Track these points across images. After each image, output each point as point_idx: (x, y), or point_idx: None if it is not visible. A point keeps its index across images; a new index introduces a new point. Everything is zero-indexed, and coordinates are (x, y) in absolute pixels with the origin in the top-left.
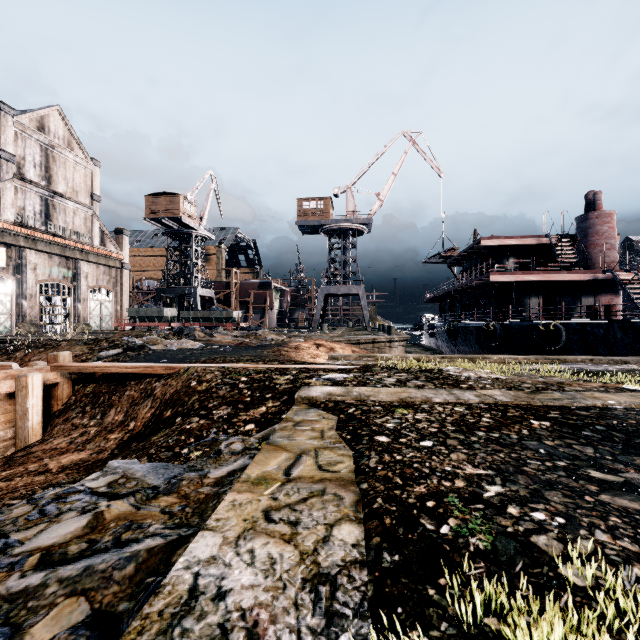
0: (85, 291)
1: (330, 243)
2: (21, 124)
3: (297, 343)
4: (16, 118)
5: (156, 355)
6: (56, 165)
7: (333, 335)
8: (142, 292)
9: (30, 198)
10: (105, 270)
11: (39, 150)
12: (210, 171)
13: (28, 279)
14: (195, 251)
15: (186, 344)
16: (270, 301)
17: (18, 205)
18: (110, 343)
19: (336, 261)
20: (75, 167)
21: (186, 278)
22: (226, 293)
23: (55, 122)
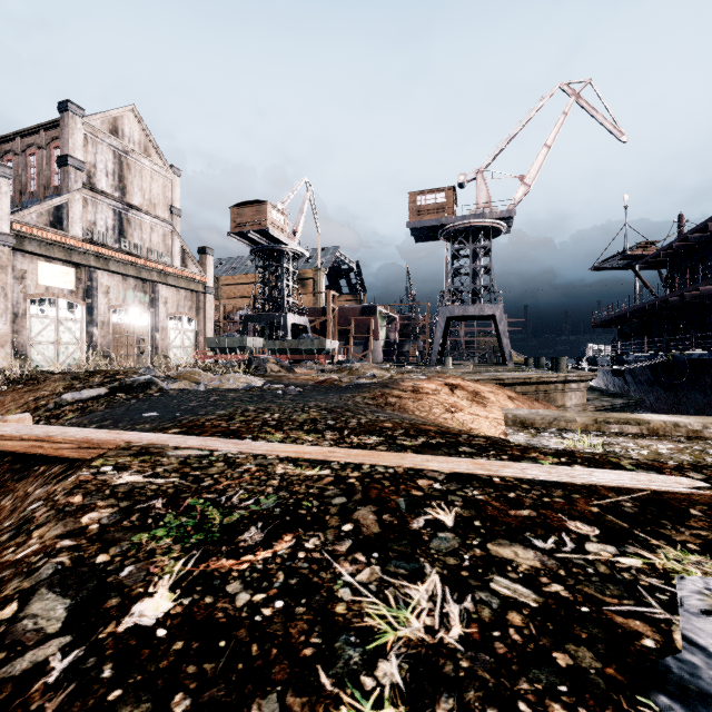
0: (164, 319)
1: (453, 248)
2: (91, 127)
3: (415, 382)
4: (85, 119)
5: (155, 401)
6: (131, 174)
7: (464, 371)
8: (232, 322)
9: (102, 211)
10: (187, 295)
11: (112, 157)
12: (305, 178)
13: (100, 304)
14: (287, 271)
15: (233, 381)
16: (374, 330)
17: (88, 219)
18: (106, 378)
19: (461, 273)
20: (152, 176)
21: (276, 303)
22: (323, 321)
23: (130, 125)
